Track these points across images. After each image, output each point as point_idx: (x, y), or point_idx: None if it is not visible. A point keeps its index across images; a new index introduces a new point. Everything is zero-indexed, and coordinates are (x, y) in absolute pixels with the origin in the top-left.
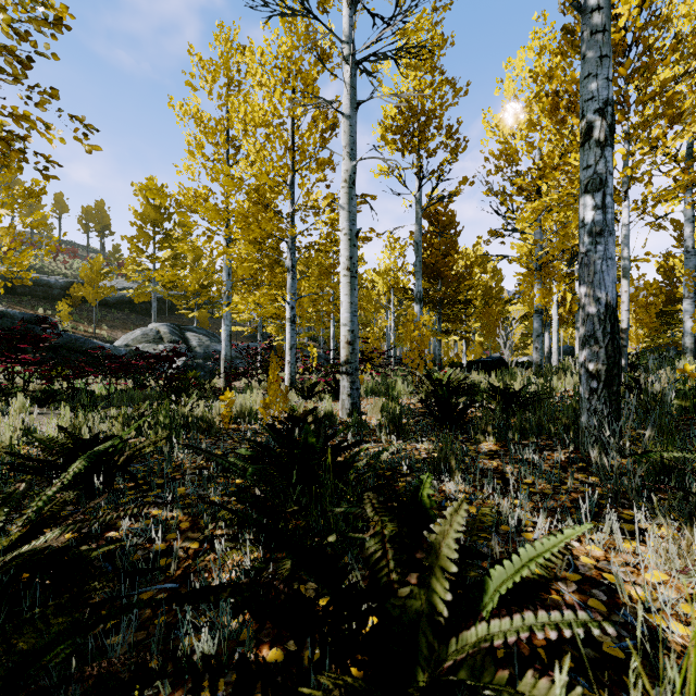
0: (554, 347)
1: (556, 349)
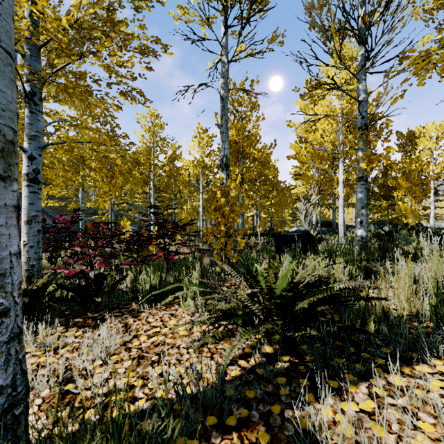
0: (340, 221)
1: (342, 223)
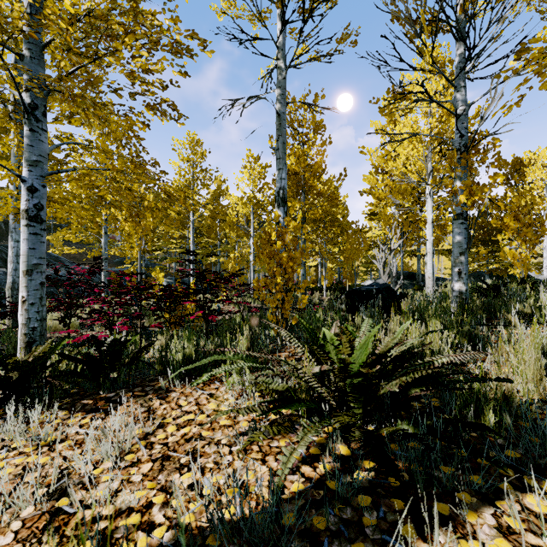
0: (429, 272)
1: (431, 274)
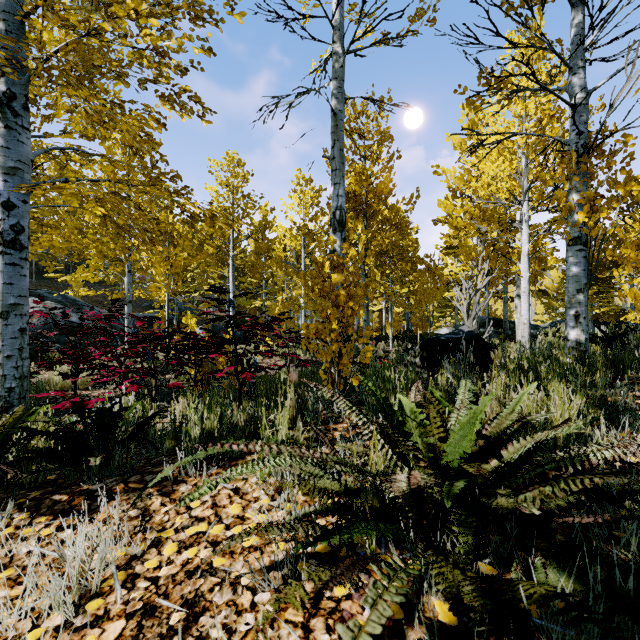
0: (524, 316)
1: (527, 319)
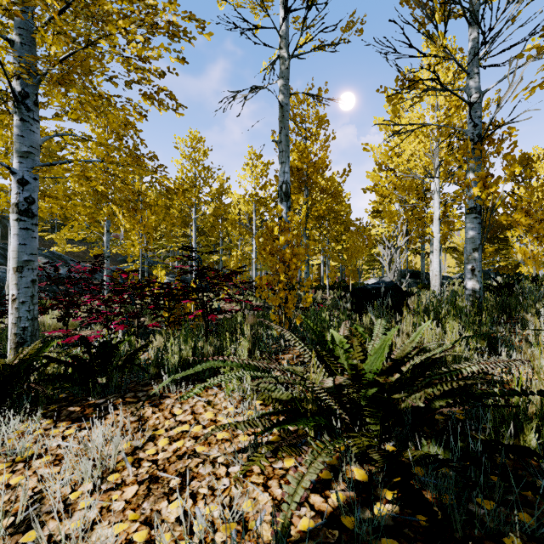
0: (436, 269)
1: (438, 272)
